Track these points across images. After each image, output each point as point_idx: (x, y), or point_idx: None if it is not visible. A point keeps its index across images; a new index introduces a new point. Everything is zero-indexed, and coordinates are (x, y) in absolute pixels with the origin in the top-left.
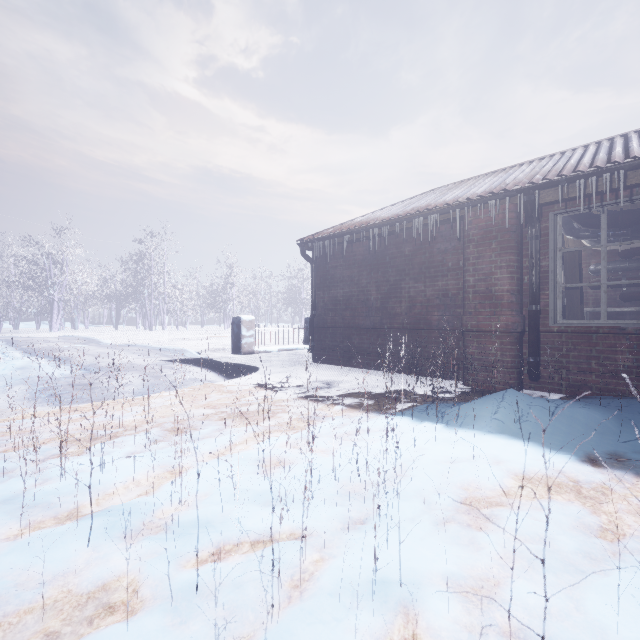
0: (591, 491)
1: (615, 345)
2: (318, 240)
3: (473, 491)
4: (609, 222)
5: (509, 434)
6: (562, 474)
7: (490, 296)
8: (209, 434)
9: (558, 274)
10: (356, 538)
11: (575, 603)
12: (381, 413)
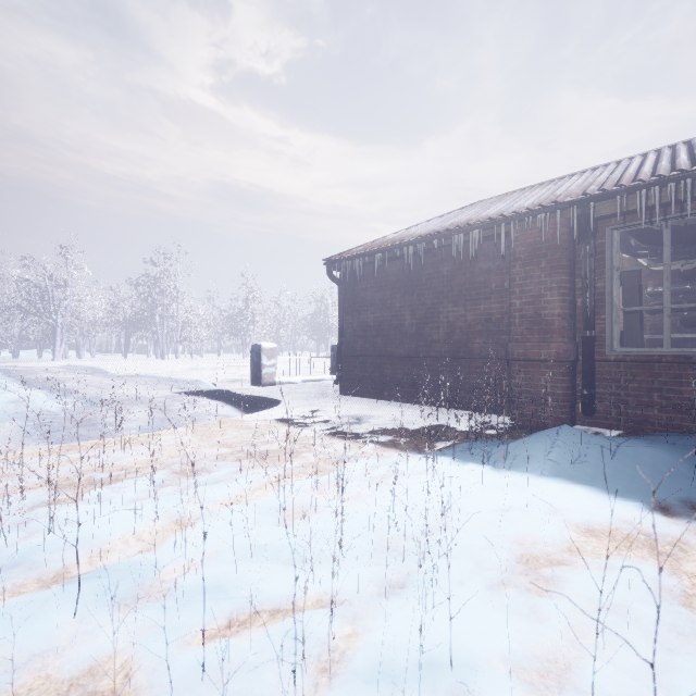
0: (667, 546)
1: (680, 376)
2: (346, 259)
3: (529, 546)
4: (672, 238)
5: (566, 477)
6: (631, 525)
7: (539, 321)
8: (223, 477)
9: (615, 296)
10: (395, 607)
11: (666, 693)
12: (418, 453)
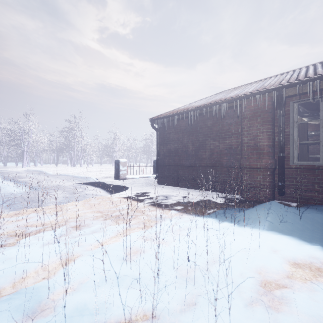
0: None
1: None
2: (160, 118)
3: (265, 275)
4: None
5: (277, 231)
6: (318, 260)
7: (256, 148)
8: (96, 230)
9: (295, 136)
10: (191, 321)
11: None
12: (197, 215)
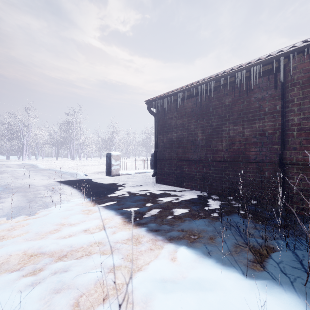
0: None
1: None
2: (159, 99)
3: None
4: None
5: None
6: None
7: None
8: None
9: None
10: None
11: None
12: (241, 274)
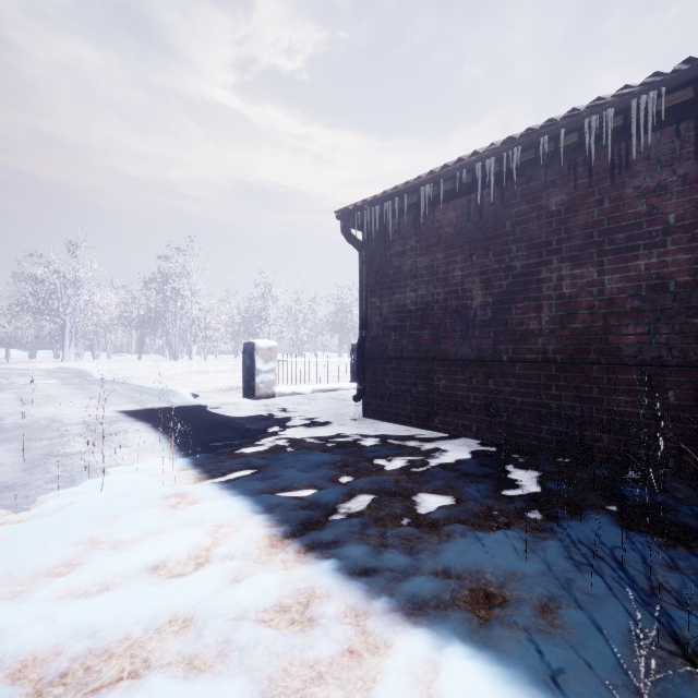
0: None
1: None
2: (372, 203)
3: None
4: None
5: None
6: None
7: None
8: None
9: None
10: None
11: None
12: None
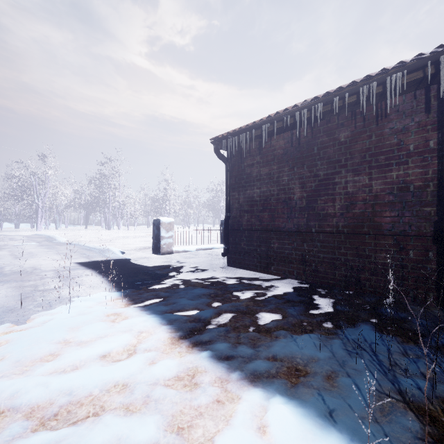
0: None
1: None
2: (233, 135)
3: None
4: None
5: None
6: None
7: None
8: None
9: None
10: None
11: None
12: None
